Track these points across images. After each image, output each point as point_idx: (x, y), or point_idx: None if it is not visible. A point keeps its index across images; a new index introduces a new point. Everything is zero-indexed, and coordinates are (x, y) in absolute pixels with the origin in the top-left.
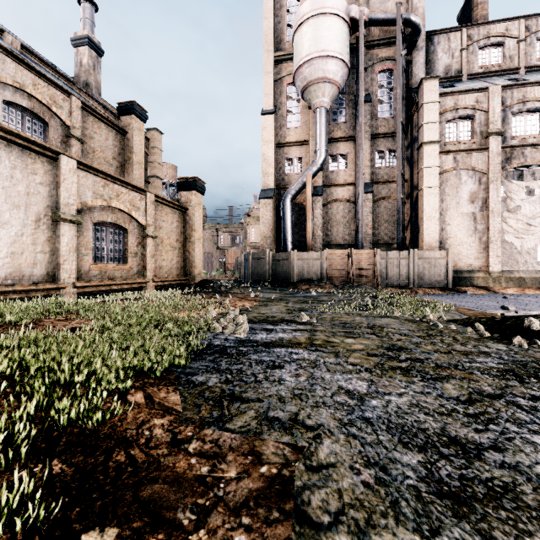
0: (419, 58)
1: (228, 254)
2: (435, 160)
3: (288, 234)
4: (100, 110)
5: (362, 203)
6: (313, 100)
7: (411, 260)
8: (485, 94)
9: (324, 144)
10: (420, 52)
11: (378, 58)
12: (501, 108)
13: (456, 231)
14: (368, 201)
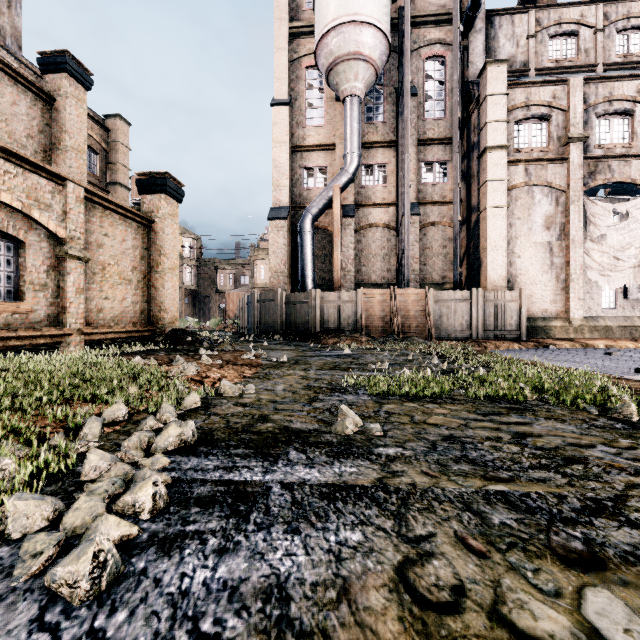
0: (478, 43)
1: (229, 298)
2: (503, 171)
3: (308, 267)
4: (12, 64)
5: (408, 227)
6: (342, 85)
7: (474, 303)
8: (564, 88)
9: (357, 146)
10: (479, 35)
11: (425, 40)
12: (584, 107)
13: (528, 266)
14: (413, 226)
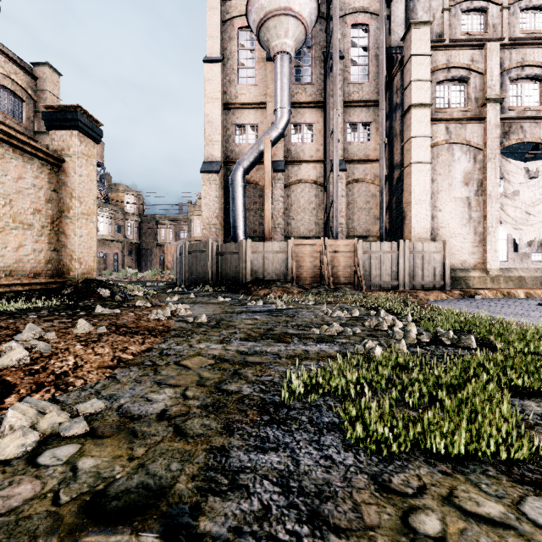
0: (399, 13)
1: (167, 250)
2: (426, 129)
3: (240, 219)
4: None
5: (337, 180)
6: (272, 42)
7: (401, 254)
8: (481, 53)
9: (287, 102)
10: (400, 6)
11: (351, 8)
12: (499, 71)
13: (449, 220)
14: (340, 181)
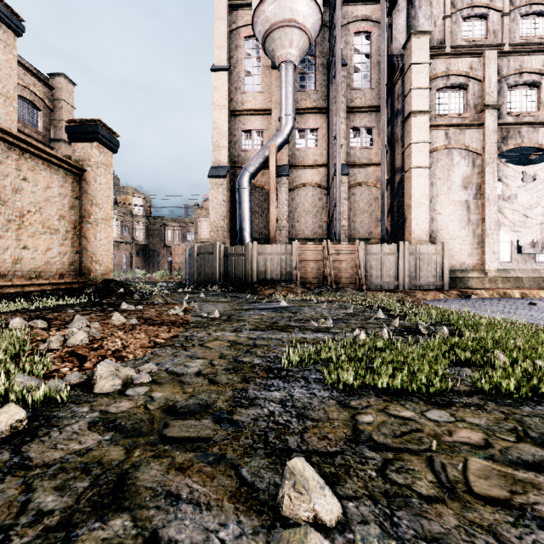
0: (400, 20)
1: (175, 251)
2: (426, 135)
3: (246, 222)
4: None
5: (339, 184)
6: (277, 51)
7: (401, 256)
8: (480, 60)
9: (291, 109)
10: (401, 14)
11: (353, 16)
12: (497, 78)
13: (448, 222)
14: (343, 185)
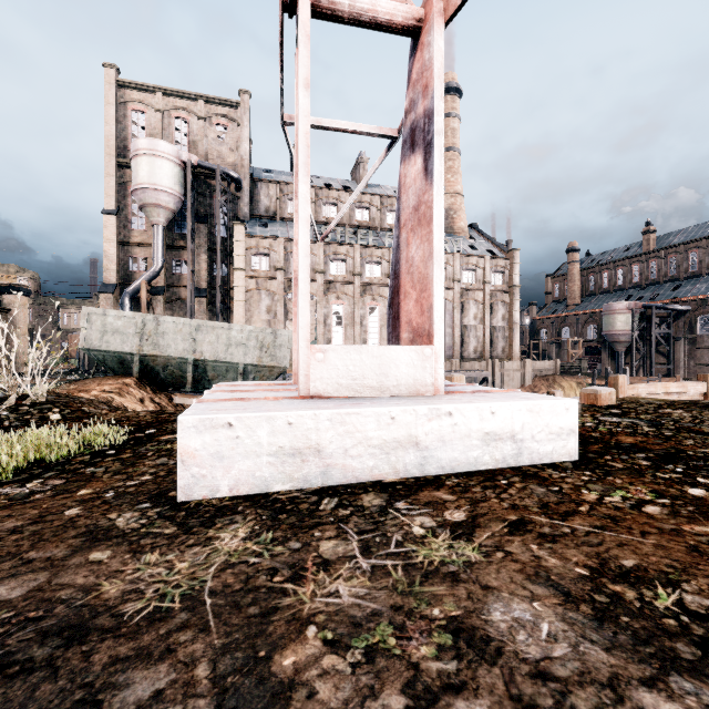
0: (245, 198)
1: (71, 339)
2: (243, 282)
3: None
4: None
5: (190, 308)
6: (150, 218)
7: None
8: (276, 242)
9: (161, 255)
10: (246, 193)
11: (215, 188)
12: (285, 253)
13: None
14: (203, 303)
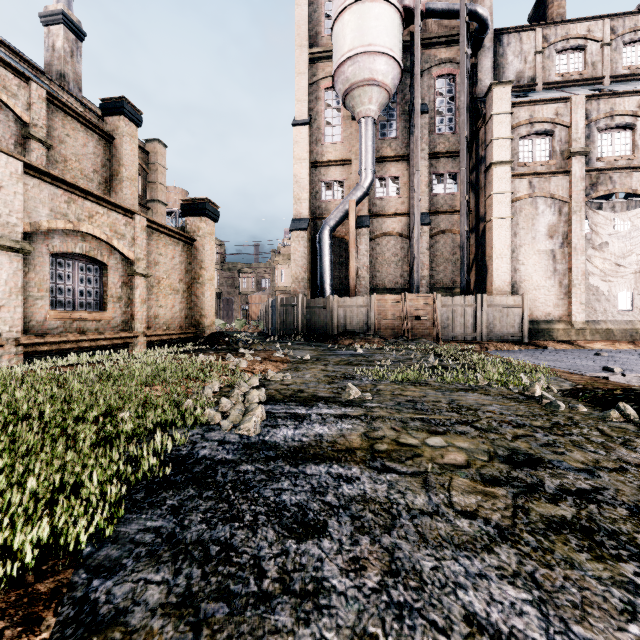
0: (486, 61)
1: (252, 300)
2: (507, 185)
3: (327, 274)
4: (78, 109)
5: (418, 237)
6: (357, 108)
7: (478, 307)
8: (566, 106)
9: (371, 163)
10: (487, 54)
11: (436, 60)
12: (585, 123)
13: (532, 272)
14: (424, 235)
